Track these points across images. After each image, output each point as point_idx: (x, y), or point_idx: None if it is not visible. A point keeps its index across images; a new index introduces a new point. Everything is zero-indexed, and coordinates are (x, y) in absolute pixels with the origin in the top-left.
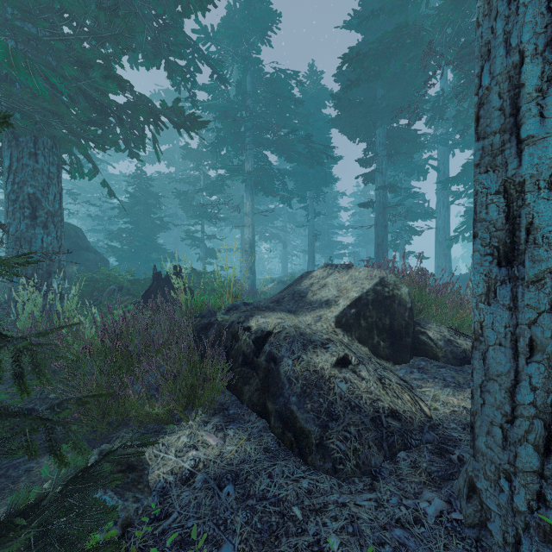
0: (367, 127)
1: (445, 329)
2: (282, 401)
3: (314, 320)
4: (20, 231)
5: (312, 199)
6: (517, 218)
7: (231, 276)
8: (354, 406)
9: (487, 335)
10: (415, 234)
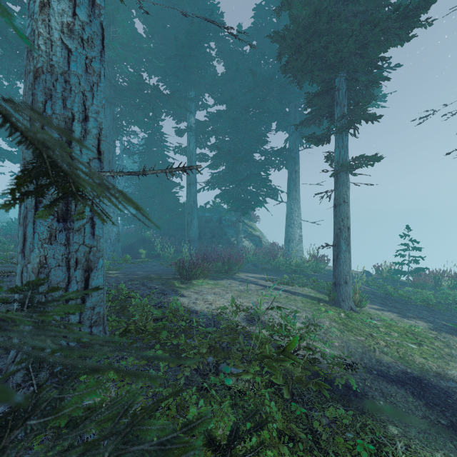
0: None
1: None
2: None
3: None
4: None
5: None
6: (70, 198)
7: None
8: None
9: (50, 262)
10: None
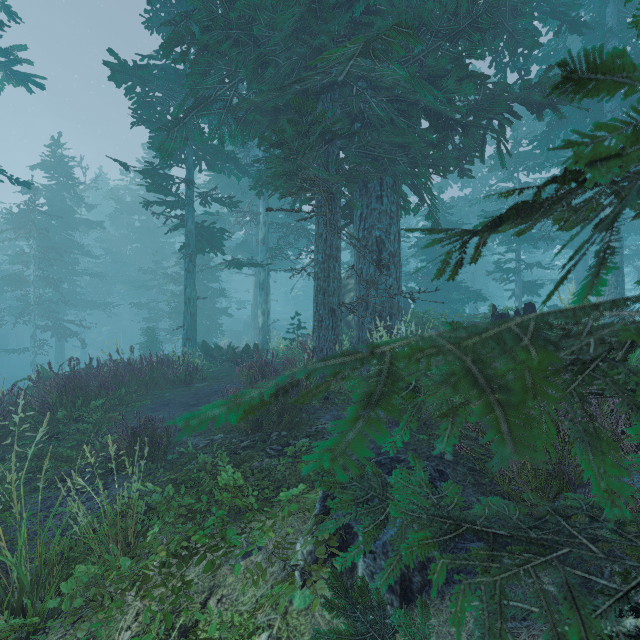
0: None
1: None
2: None
3: None
4: (369, 275)
5: None
6: None
7: None
8: None
9: None
10: None
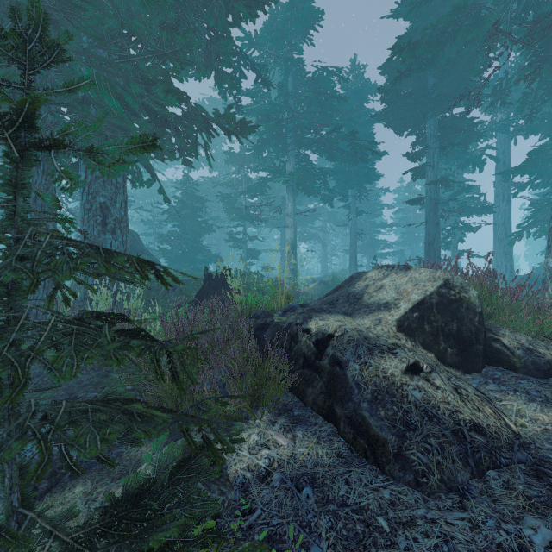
0: (417, 119)
1: (521, 337)
2: (351, 406)
3: (373, 323)
4: (93, 237)
5: (354, 197)
6: None
7: (271, 276)
8: (432, 417)
9: None
10: (470, 231)
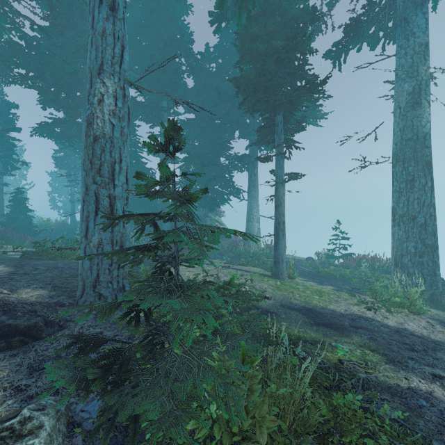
0: None
1: None
2: None
3: None
4: None
5: None
6: (114, 206)
7: None
8: (32, 304)
9: (104, 242)
10: None
